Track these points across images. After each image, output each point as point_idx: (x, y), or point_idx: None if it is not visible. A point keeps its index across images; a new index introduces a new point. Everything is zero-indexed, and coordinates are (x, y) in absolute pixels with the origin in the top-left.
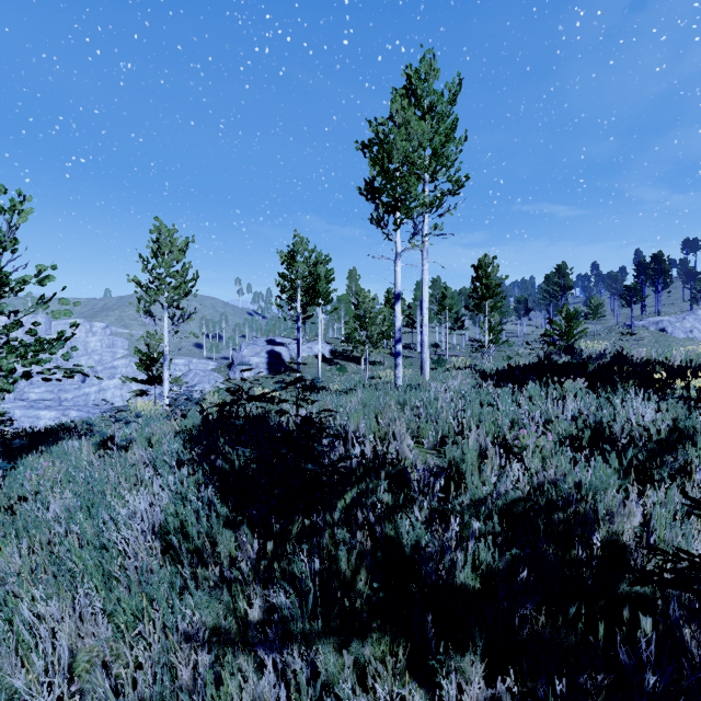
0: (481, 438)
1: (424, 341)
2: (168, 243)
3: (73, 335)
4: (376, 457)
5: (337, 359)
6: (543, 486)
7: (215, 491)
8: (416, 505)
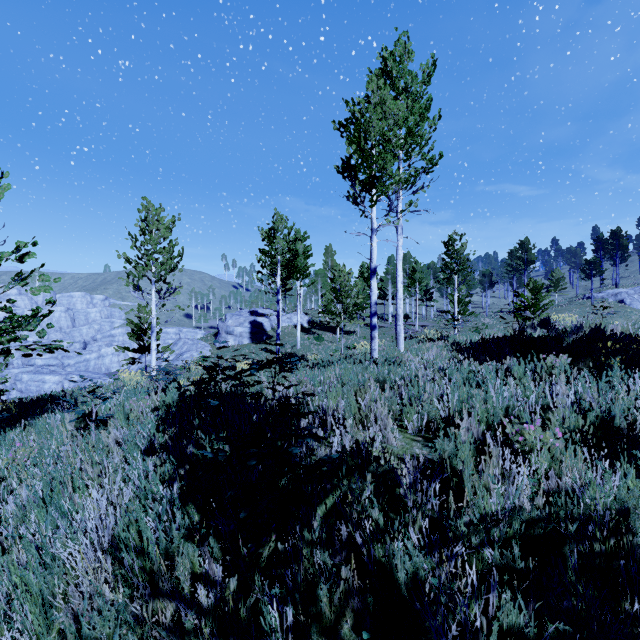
0: (473, 427)
1: (398, 314)
2: (155, 221)
3: (50, 312)
4: (359, 453)
5: (315, 329)
6: (555, 493)
7: (183, 485)
8: (410, 519)
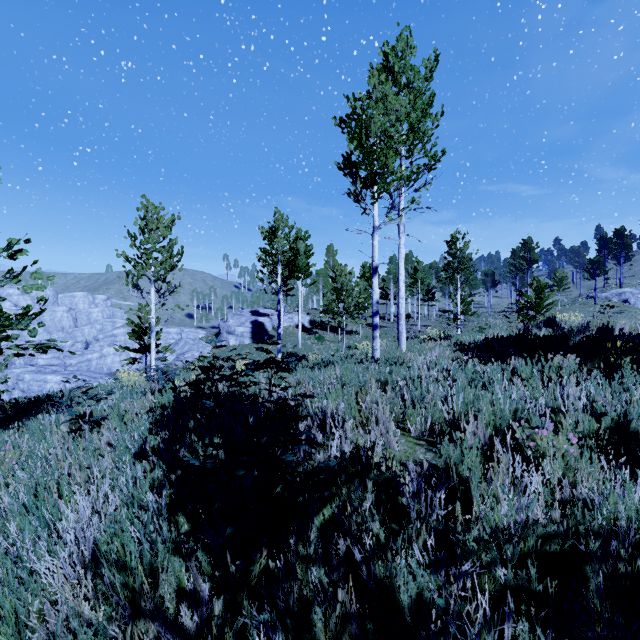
0: (479, 431)
1: (400, 313)
2: (154, 220)
3: (42, 310)
4: (359, 459)
5: (316, 329)
6: (570, 503)
7: (173, 492)
8: (413, 532)
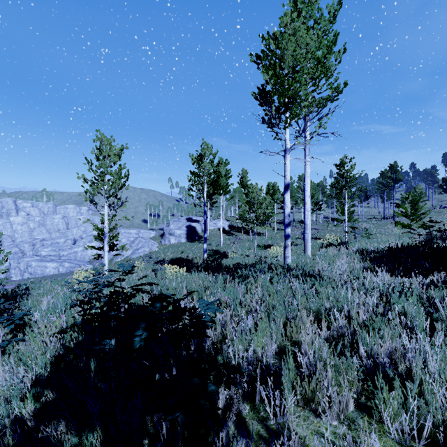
0: None
1: (306, 223)
2: (106, 149)
3: None
4: None
5: (233, 231)
6: None
7: None
8: None
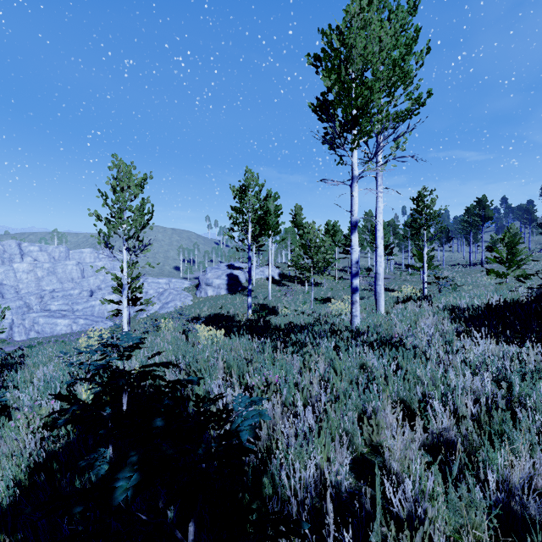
0: None
1: (378, 272)
2: (125, 179)
3: None
4: None
5: (285, 281)
6: None
7: None
8: None
